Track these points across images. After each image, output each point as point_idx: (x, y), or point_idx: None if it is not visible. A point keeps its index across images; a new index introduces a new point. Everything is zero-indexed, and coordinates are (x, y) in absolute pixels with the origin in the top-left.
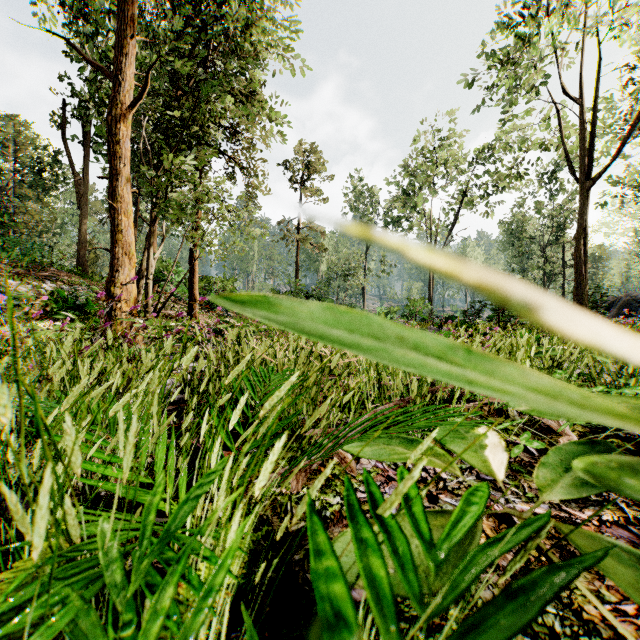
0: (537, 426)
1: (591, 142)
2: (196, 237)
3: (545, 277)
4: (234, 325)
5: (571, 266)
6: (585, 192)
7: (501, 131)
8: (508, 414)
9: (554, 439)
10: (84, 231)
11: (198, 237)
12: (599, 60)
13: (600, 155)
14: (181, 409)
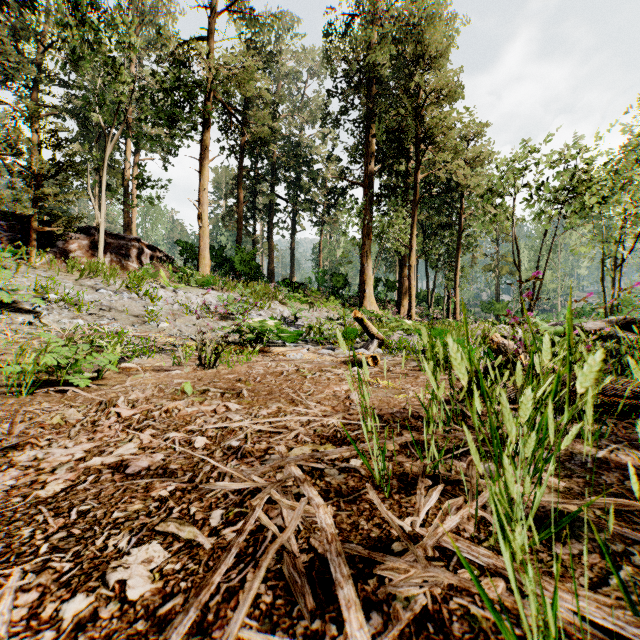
0: None
1: None
2: None
3: None
4: None
5: None
6: None
7: None
8: None
9: None
10: None
11: None
12: None
13: None
14: None
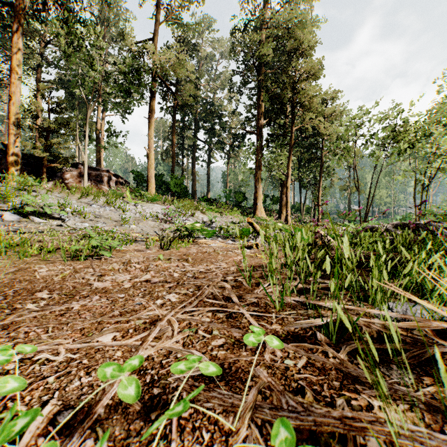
0: None
1: None
2: None
3: None
4: None
5: None
6: None
7: None
8: None
9: None
10: None
11: None
12: None
13: None
14: None
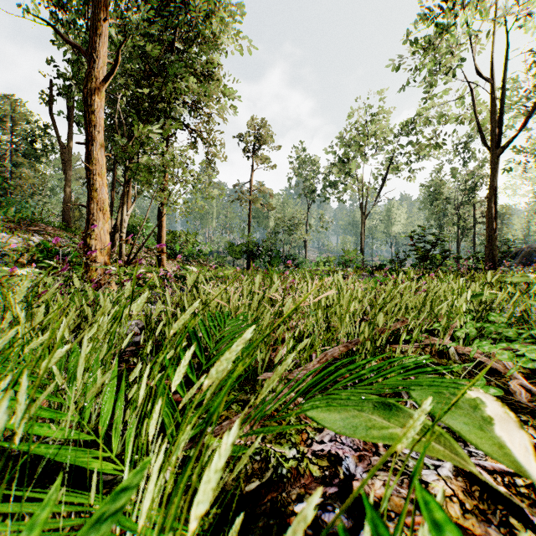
0: (478, 367)
1: (500, 116)
2: (163, 197)
3: (459, 232)
4: (192, 271)
5: (480, 222)
6: (496, 158)
7: (422, 108)
8: (449, 355)
9: (500, 381)
10: (68, 192)
11: (165, 197)
12: (507, 46)
13: (506, 128)
14: (139, 351)
